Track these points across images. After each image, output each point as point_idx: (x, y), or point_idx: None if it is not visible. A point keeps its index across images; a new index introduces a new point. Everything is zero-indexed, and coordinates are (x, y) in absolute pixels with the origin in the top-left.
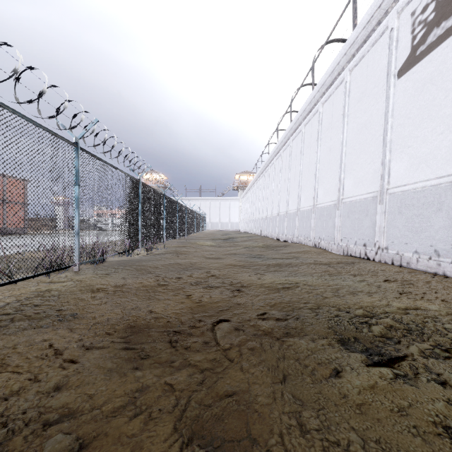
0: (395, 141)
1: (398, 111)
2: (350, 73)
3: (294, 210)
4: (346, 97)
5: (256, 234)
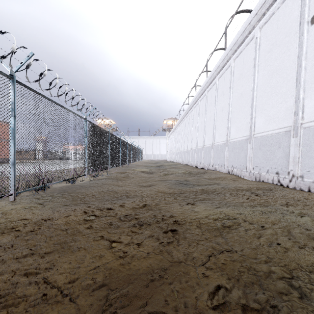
0: (309, 80)
1: (312, 53)
2: (260, 30)
3: (209, 144)
4: (257, 50)
5: (179, 162)
